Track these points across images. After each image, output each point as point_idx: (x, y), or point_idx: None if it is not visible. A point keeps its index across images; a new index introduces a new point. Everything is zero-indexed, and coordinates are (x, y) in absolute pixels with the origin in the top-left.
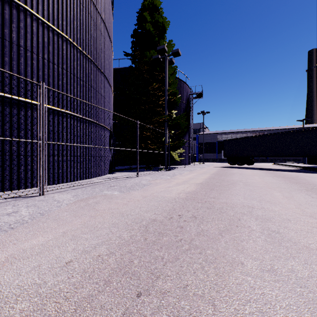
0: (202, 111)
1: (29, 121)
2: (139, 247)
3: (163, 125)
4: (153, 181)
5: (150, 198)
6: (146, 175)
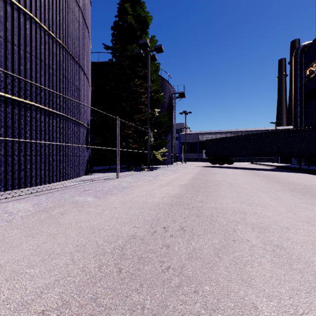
0: (184, 111)
1: None
2: (109, 288)
3: (145, 123)
4: (134, 182)
5: (130, 204)
6: (127, 176)
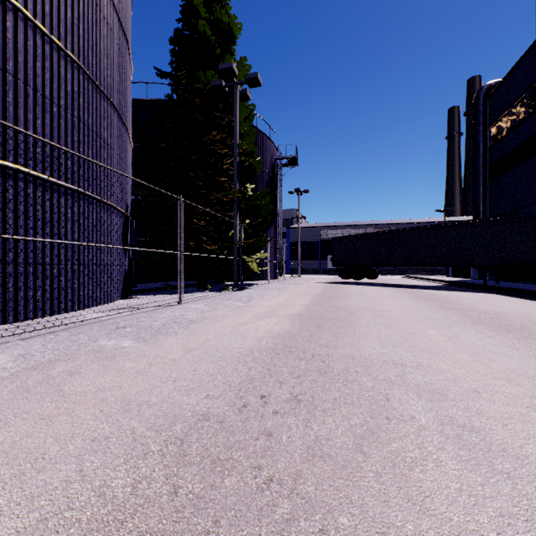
0: (296, 189)
1: None
2: (151, 533)
3: (230, 208)
4: (210, 311)
5: (200, 353)
6: (197, 301)
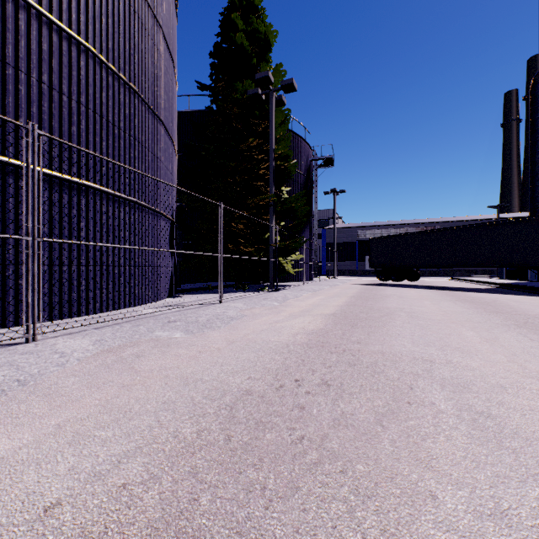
0: (332, 189)
1: (12, 199)
2: (214, 461)
3: (266, 212)
4: (248, 310)
5: (241, 344)
6: (236, 300)
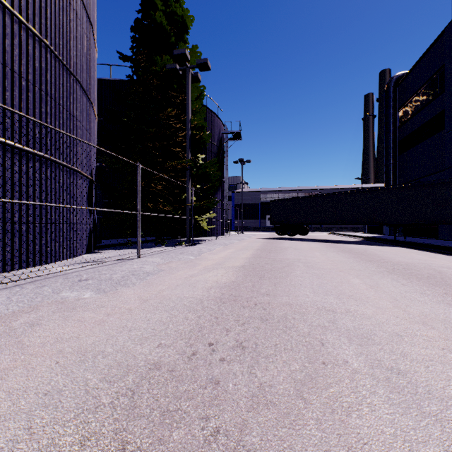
0: (240, 159)
1: None
2: None
3: (183, 175)
4: (165, 264)
5: (155, 303)
6: (154, 255)
